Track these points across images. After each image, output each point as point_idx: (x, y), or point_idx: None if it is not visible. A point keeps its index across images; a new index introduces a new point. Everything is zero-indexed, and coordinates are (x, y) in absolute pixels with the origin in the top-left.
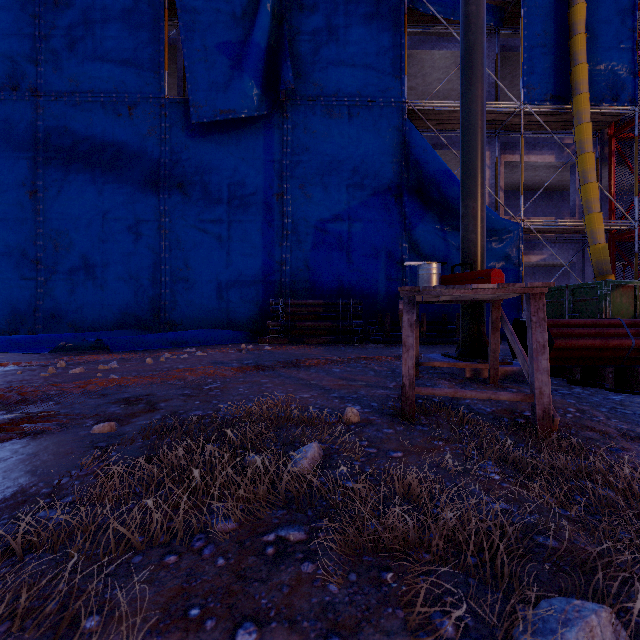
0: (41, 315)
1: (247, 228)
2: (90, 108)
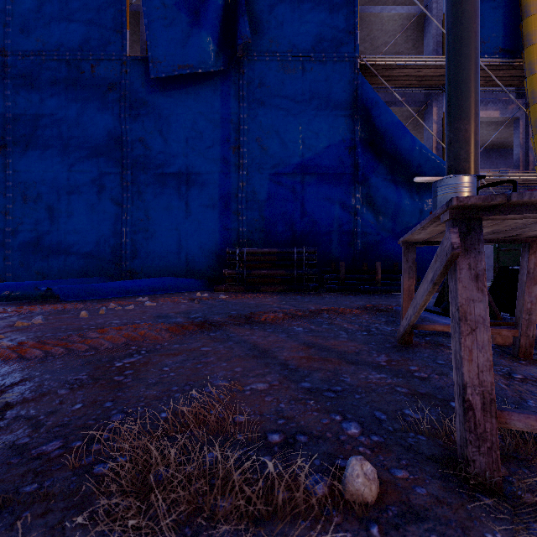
0: (10, 263)
1: (205, 180)
2: (56, 66)
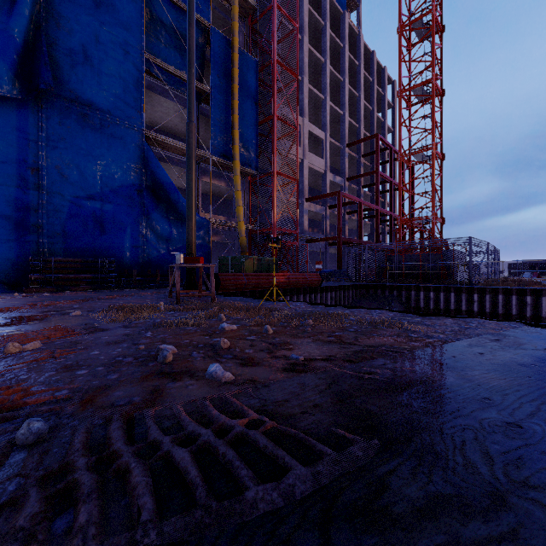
0: None
1: None
2: None
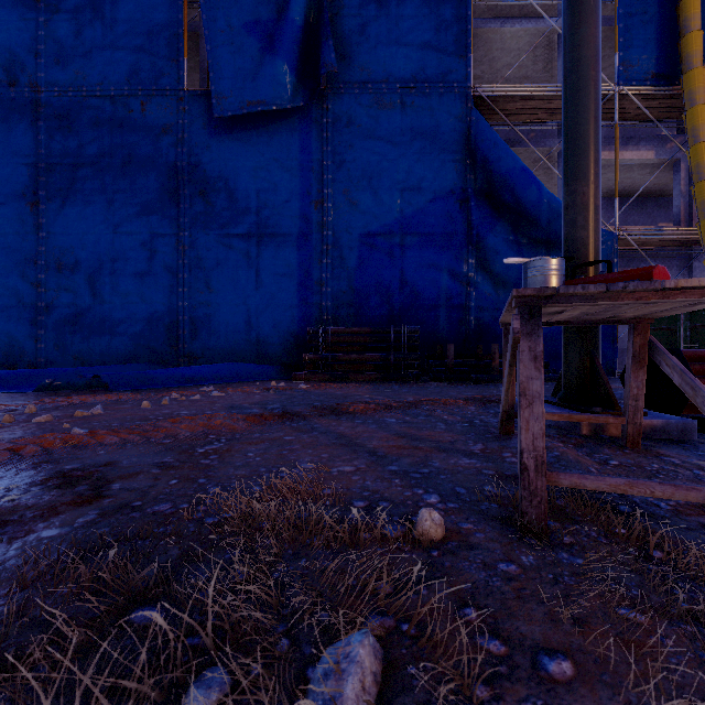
0: (43, 346)
1: (280, 242)
2: (98, 104)
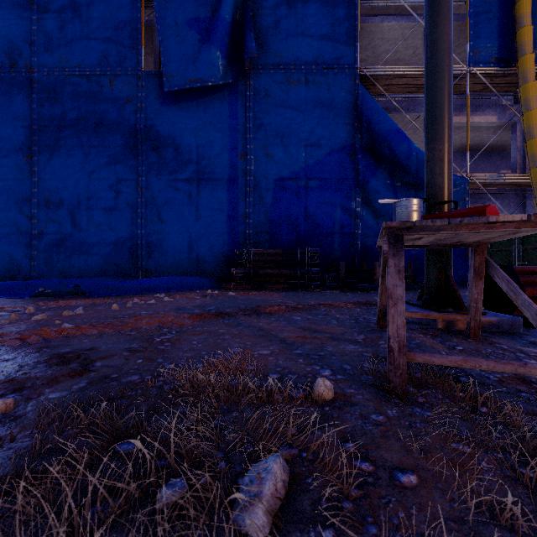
0: (35, 263)
1: (214, 185)
2: (77, 81)
